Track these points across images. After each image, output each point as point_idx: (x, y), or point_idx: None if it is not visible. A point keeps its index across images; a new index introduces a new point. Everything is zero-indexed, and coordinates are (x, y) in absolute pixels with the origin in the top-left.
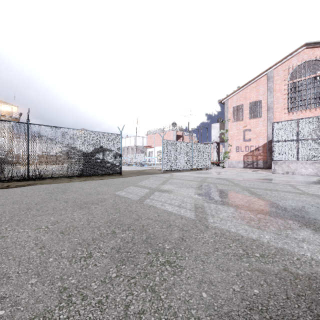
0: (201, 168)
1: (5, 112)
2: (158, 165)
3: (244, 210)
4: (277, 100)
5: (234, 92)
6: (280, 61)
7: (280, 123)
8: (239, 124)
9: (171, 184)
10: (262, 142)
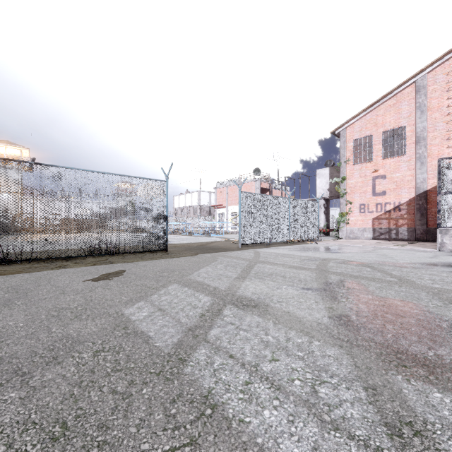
0: (303, 239)
1: (11, 157)
2: (233, 234)
3: None
4: (433, 125)
5: (356, 115)
6: (440, 59)
7: None
8: (365, 168)
9: (260, 277)
10: (407, 197)
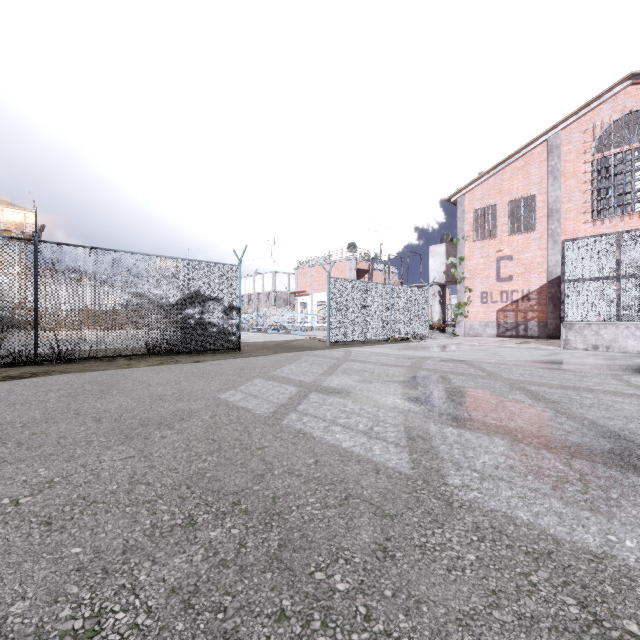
0: (408, 337)
1: (11, 224)
2: (320, 331)
3: (533, 446)
4: (568, 195)
5: (477, 179)
6: (575, 113)
7: (579, 242)
8: (488, 246)
9: (347, 373)
10: (537, 283)
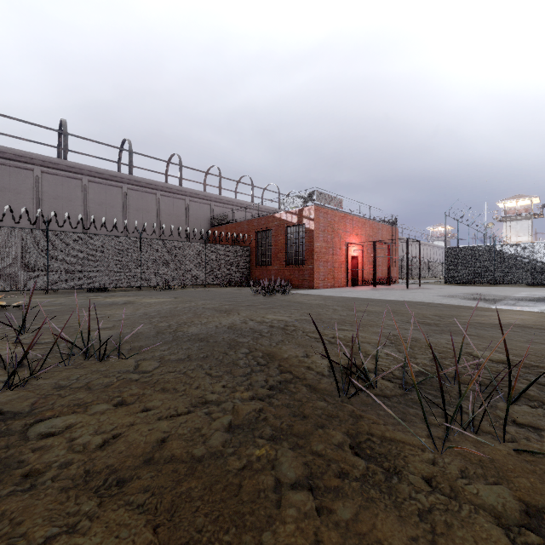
0: None
1: (521, 209)
2: None
3: None
4: None
5: None
6: None
7: None
8: None
9: None
10: None
